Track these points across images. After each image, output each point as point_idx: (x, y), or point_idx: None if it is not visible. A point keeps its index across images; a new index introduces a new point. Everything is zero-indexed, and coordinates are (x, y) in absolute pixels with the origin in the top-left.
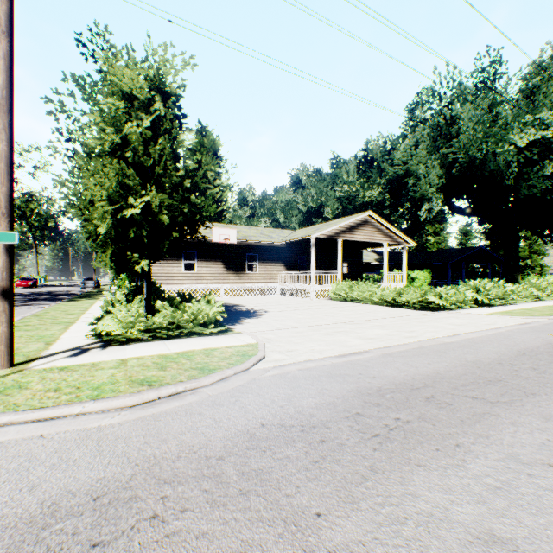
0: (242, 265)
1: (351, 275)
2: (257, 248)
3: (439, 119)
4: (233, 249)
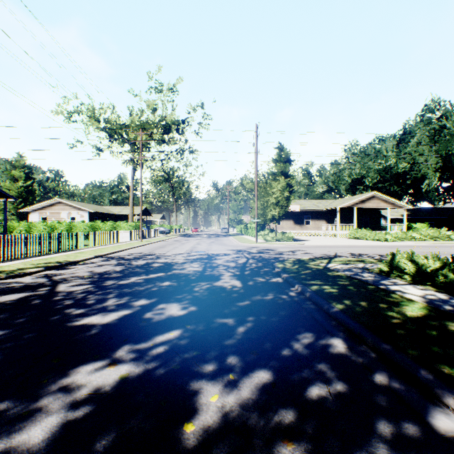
0: (302, 221)
1: (371, 226)
2: (310, 212)
3: (434, 126)
4: (298, 213)
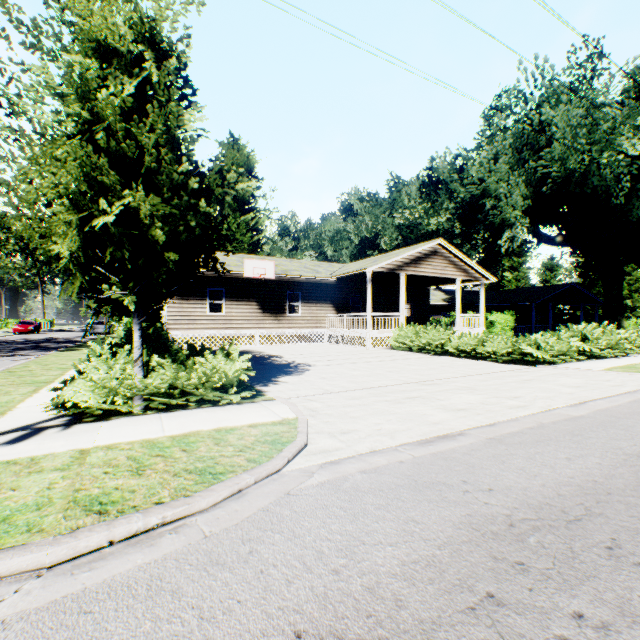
0: (281, 306)
1: (415, 318)
2: (300, 285)
3: (524, 126)
4: (270, 286)
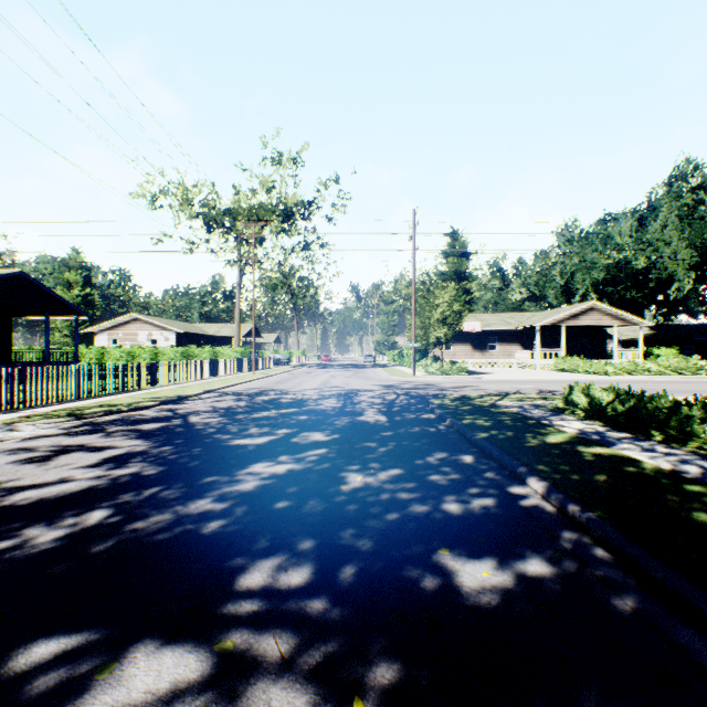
0: (484, 346)
1: (590, 352)
2: (497, 332)
3: (686, 202)
4: (478, 334)
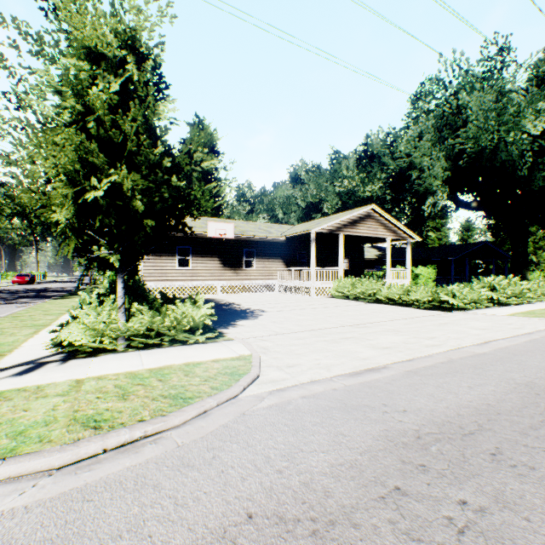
0: (239, 261)
1: (352, 271)
2: (255, 243)
3: (444, 109)
4: (230, 244)
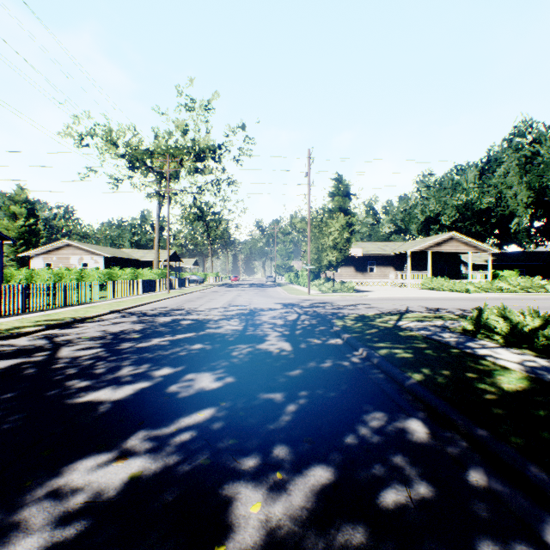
0: (365, 268)
1: (448, 274)
2: (375, 258)
3: (524, 153)
4: (359, 259)
